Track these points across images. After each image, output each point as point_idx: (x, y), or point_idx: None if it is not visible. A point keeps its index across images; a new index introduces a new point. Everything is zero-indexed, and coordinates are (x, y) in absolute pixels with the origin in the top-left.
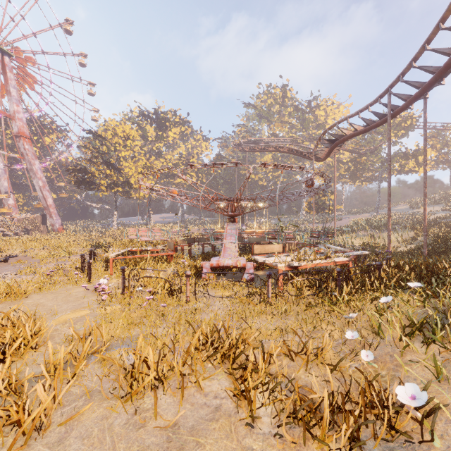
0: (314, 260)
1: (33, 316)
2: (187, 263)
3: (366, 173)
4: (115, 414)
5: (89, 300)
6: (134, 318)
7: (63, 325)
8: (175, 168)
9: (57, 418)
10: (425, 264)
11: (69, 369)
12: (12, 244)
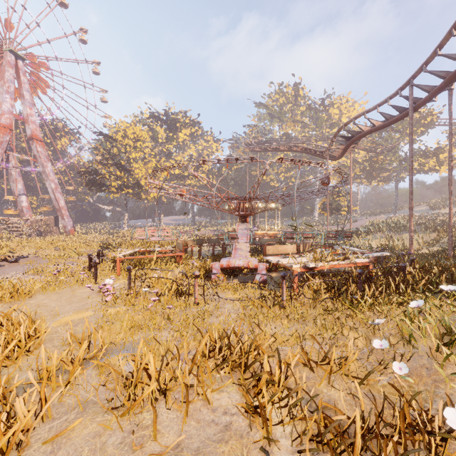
0: (332, 261)
1: (34, 316)
2: (197, 264)
3: (382, 172)
4: (110, 431)
5: (94, 301)
6: (138, 321)
7: (63, 327)
8: (185, 170)
9: (44, 434)
10: (455, 266)
11: (60, 377)
12: (24, 245)
